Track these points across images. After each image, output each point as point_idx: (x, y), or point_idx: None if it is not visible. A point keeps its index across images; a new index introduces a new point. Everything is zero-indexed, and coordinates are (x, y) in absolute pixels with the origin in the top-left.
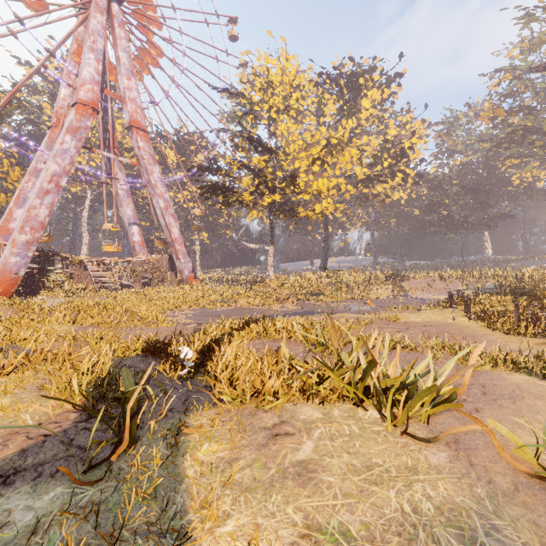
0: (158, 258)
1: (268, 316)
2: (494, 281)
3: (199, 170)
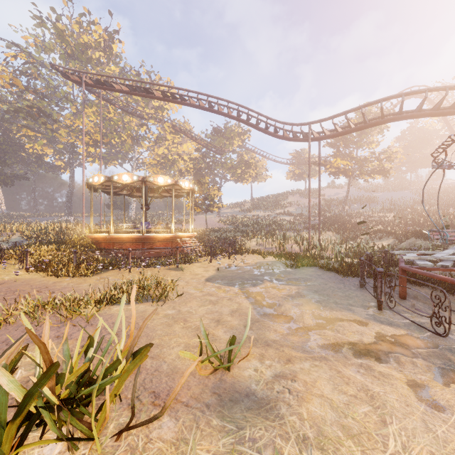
0: None
1: None
2: (21, 233)
3: None
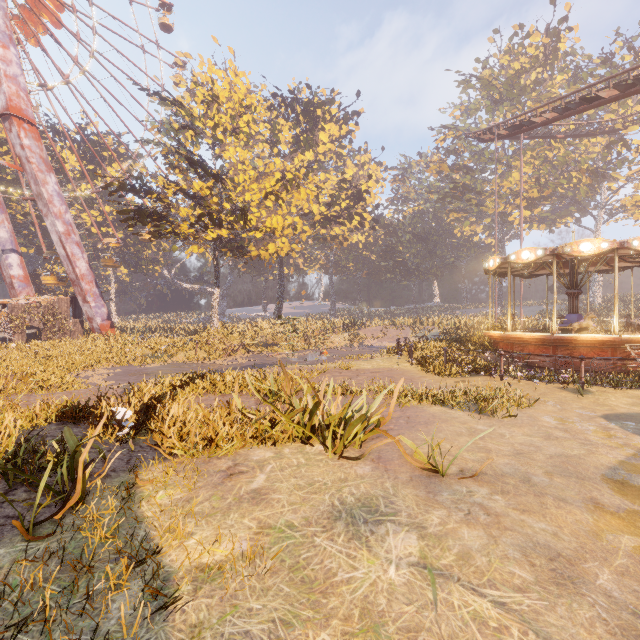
0: (53, 300)
1: (215, 371)
2: (438, 328)
3: (119, 189)
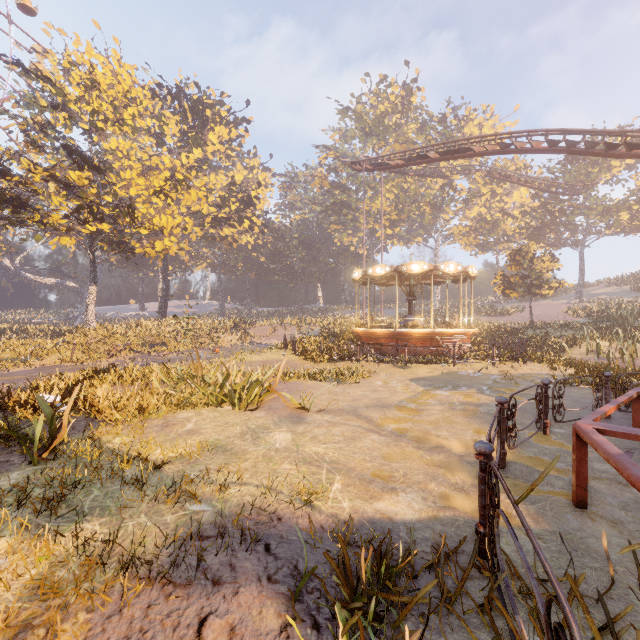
0: None
1: (115, 366)
2: (320, 327)
3: None
